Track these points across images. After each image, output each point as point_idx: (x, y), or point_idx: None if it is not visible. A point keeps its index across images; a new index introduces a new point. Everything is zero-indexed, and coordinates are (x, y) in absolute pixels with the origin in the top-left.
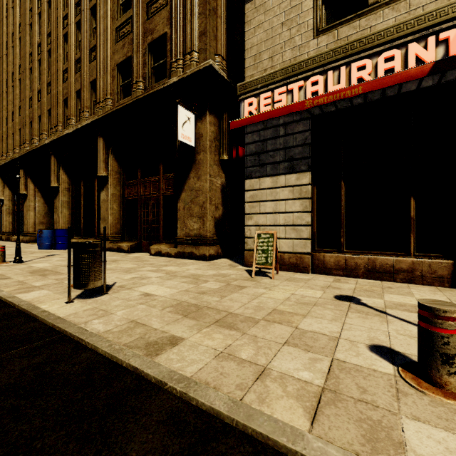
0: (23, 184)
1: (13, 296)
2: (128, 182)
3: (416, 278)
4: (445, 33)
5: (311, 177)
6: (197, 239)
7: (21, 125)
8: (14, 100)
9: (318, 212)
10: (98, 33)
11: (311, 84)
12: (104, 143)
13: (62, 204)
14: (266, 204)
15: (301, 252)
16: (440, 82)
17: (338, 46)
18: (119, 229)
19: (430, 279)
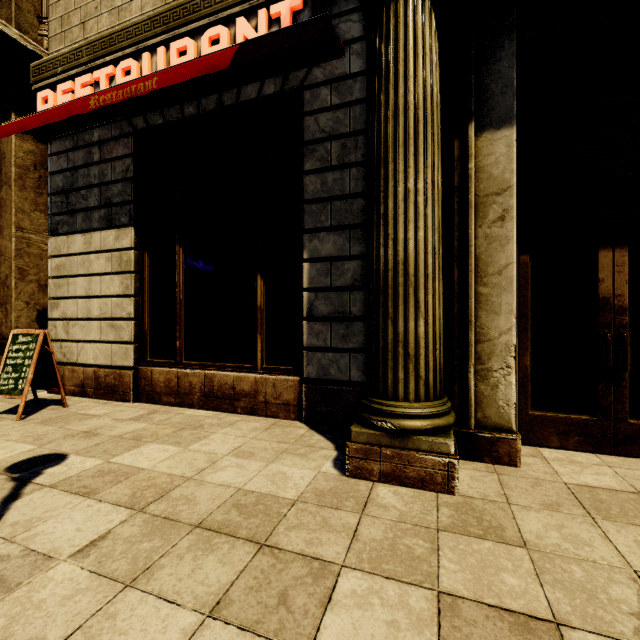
0: None
1: None
2: None
3: (259, 406)
4: (277, 7)
5: (134, 237)
6: None
7: None
8: None
9: (152, 297)
10: None
11: (125, 73)
12: None
13: None
14: (76, 281)
15: (122, 366)
16: (283, 89)
17: (158, 12)
18: None
19: (275, 407)
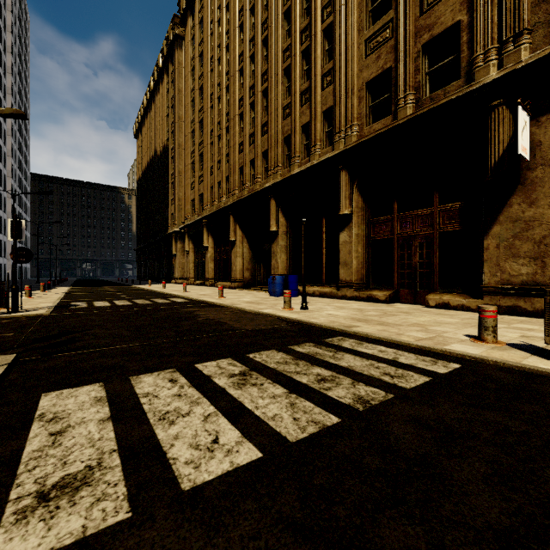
0: (233, 230)
1: (448, 349)
2: (376, 219)
3: None
4: None
5: None
6: (528, 288)
7: (229, 172)
8: (221, 150)
9: None
10: (337, 54)
11: None
12: (348, 177)
13: (280, 249)
14: None
15: None
16: None
17: None
18: (363, 275)
19: None
